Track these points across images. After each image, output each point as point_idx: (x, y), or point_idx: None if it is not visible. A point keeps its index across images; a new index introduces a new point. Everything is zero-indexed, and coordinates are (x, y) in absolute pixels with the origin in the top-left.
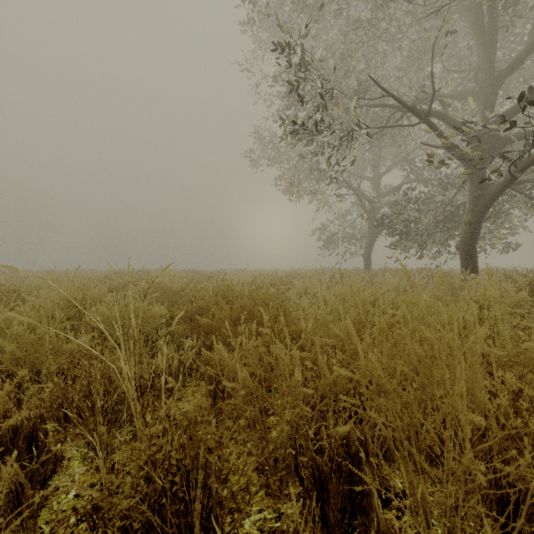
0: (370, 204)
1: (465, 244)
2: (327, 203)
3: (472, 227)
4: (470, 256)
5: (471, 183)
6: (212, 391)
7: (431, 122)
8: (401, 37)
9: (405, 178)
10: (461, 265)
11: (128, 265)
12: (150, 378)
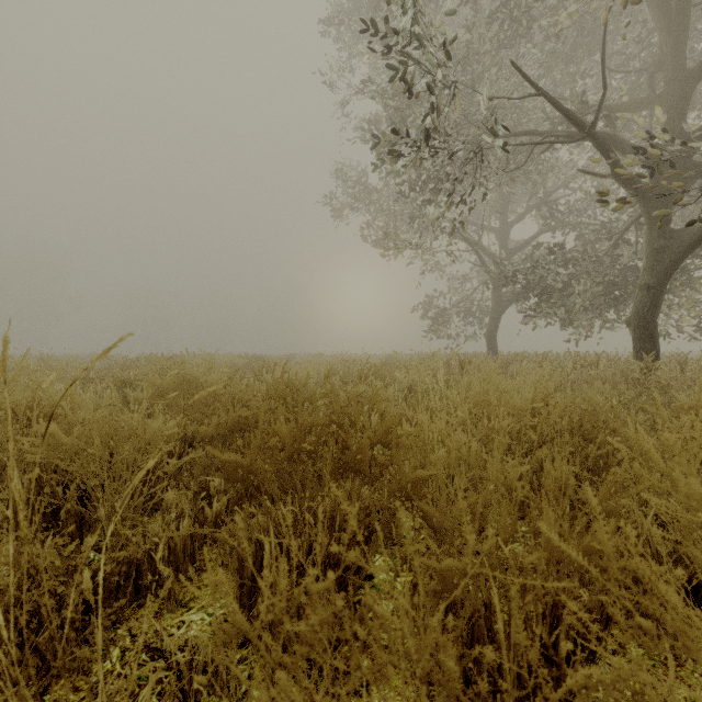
0: (497, 263)
1: (641, 318)
2: (435, 264)
3: (652, 293)
4: (648, 335)
5: (649, 229)
6: (244, 599)
7: (595, 138)
8: (546, 22)
9: (545, 228)
10: (635, 349)
11: (4, 346)
12: (123, 570)
